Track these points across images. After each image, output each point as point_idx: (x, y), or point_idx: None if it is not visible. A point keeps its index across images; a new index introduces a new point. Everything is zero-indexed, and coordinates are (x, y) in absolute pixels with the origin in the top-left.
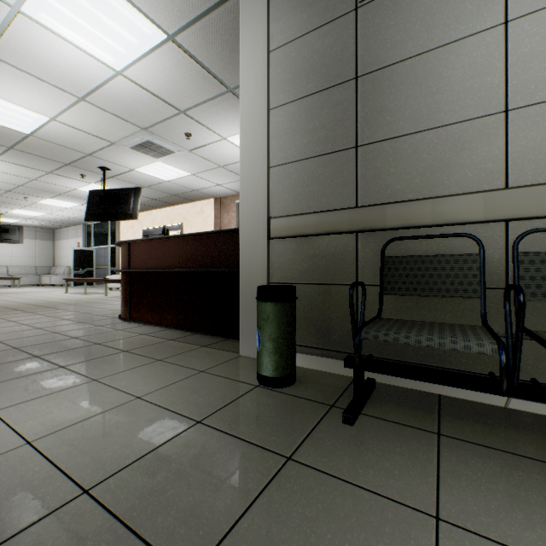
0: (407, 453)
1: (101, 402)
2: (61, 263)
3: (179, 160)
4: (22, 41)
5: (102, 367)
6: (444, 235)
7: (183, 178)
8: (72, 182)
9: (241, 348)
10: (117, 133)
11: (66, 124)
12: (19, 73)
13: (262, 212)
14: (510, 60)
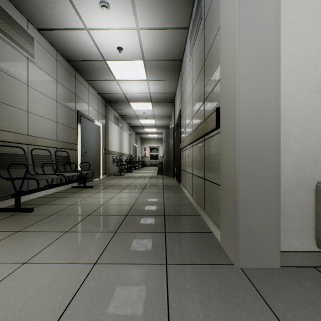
0: (52, 206)
1: None
2: None
3: None
4: None
5: None
6: (16, 146)
7: None
8: None
9: None
10: None
11: None
12: None
13: None
14: (29, 97)
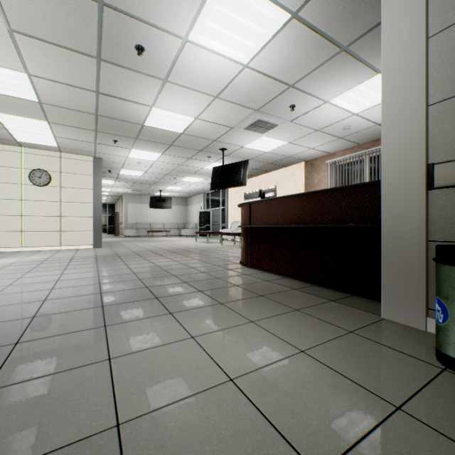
0: None
1: (270, 348)
2: (191, 221)
3: (280, 132)
4: (186, 64)
5: (251, 309)
6: None
7: (280, 147)
8: (202, 163)
9: (383, 310)
10: (236, 119)
11: (203, 120)
12: (181, 89)
13: (417, 158)
14: None
